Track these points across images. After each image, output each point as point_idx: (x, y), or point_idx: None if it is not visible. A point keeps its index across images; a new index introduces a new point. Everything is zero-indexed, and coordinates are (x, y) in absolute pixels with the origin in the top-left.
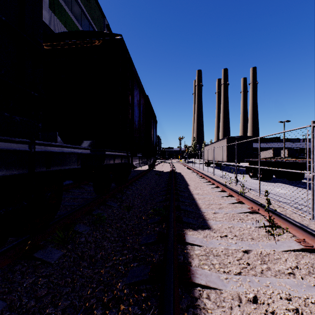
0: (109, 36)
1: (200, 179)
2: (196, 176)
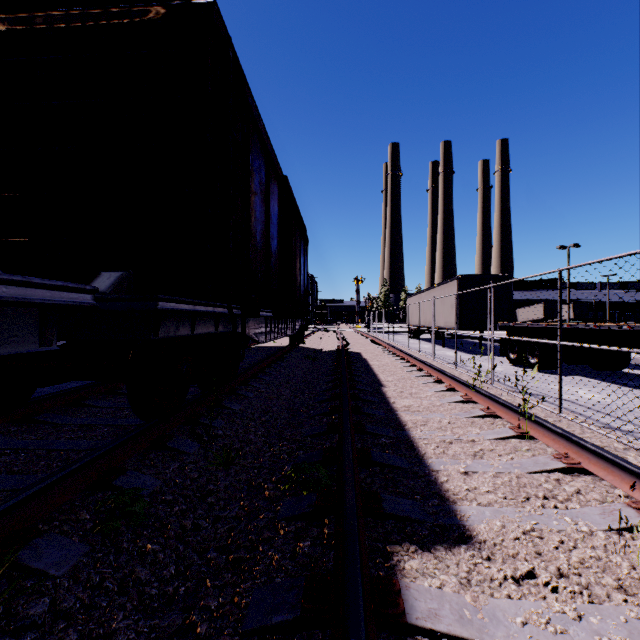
0: None
1: (406, 369)
2: (395, 362)
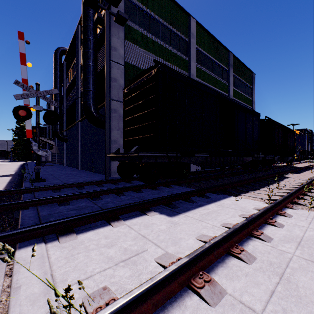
0: (266, 119)
1: None
2: None
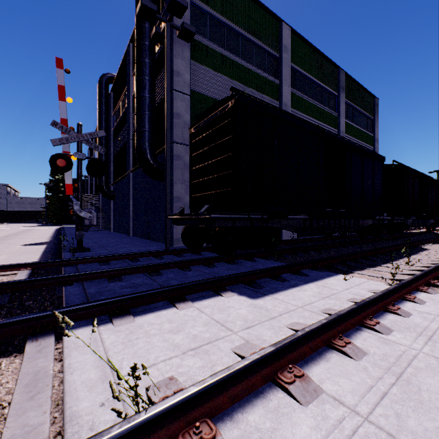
0: (394, 165)
1: None
2: None
